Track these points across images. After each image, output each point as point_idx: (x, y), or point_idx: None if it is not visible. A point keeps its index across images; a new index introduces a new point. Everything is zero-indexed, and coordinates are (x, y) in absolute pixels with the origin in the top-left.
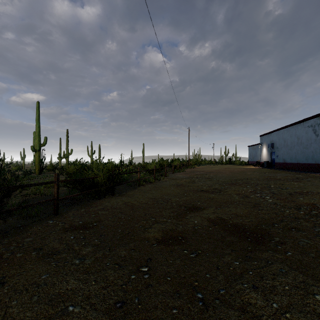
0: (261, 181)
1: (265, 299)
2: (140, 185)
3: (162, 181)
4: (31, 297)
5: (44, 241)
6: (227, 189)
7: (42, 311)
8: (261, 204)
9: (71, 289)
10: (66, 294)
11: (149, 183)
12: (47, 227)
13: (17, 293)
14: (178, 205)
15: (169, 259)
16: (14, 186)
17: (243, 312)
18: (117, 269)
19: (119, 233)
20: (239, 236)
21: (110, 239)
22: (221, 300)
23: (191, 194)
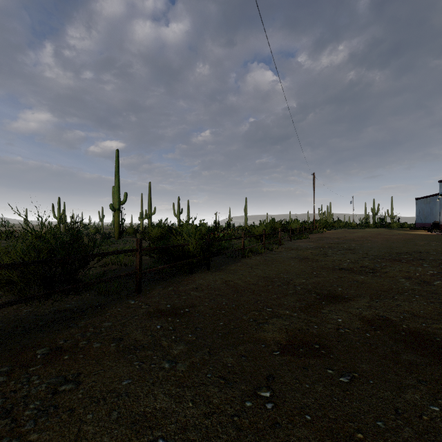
0: None
1: None
2: (245, 257)
3: (276, 251)
4: (109, 411)
5: (125, 328)
6: (387, 268)
7: (124, 439)
8: None
9: (161, 410)
10: (154, 416)
11: (256, 254)
12: (128, 309)
13: (93, 402)
14: (306, 290)
15: (303, 381)
16: (91, 254)
17: None
18: (223, 386)
19: (221, 327)
20: (426, 354)
21: (209, 336)
22: None
23: (324, 274)
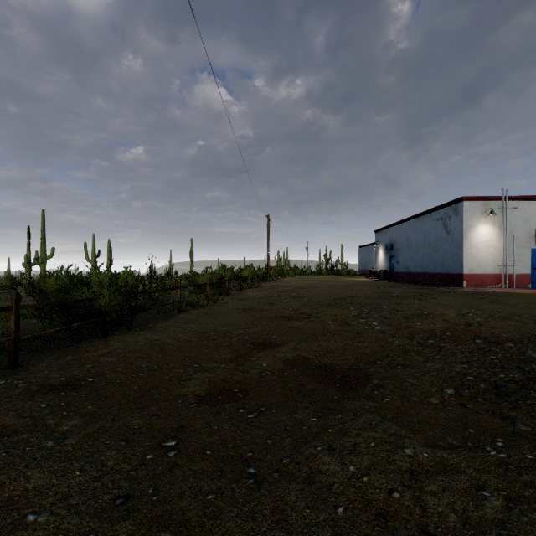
0: (371, 299)
1: (341, 462)
2: (182, 311)
3: (221, 303)
4: None
5: None
6: (321, 313)
7: None
8: (365, 333)
9: (35, 489)
10: (25, 497)
11: (197, 308)
12: None
13: None
14: (241, 341)
15: (213, 424)
16: None
17: (309, 483)
18: (124, 447)
19: (135, 391)
20: (325, 381)
21: (117, 403)
22: (282, 473)
23: (264, 323)
